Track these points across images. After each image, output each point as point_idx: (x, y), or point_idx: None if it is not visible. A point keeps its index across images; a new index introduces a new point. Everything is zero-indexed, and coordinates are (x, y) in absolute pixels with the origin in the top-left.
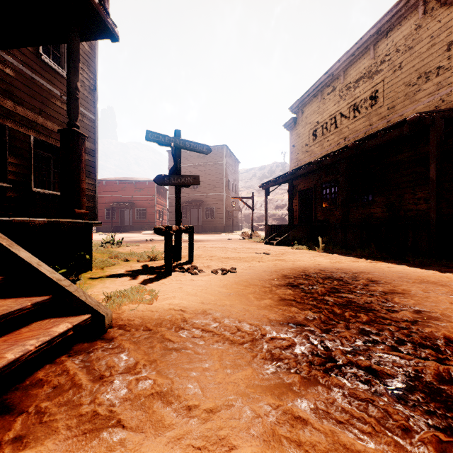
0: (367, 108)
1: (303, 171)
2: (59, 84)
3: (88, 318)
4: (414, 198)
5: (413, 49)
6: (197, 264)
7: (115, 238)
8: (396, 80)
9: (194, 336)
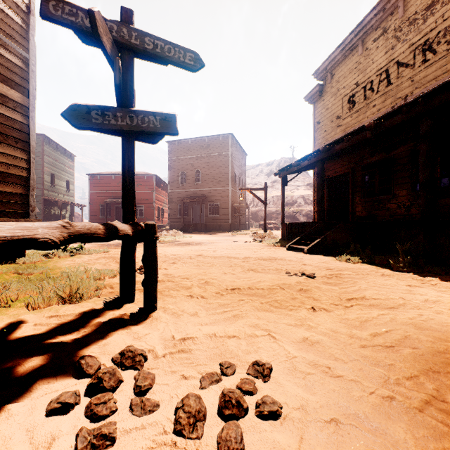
0: None
1: (344, 145)
2: None
3: None
4: None
5: None
6: (159, 323)
7: None
8: None
9: None
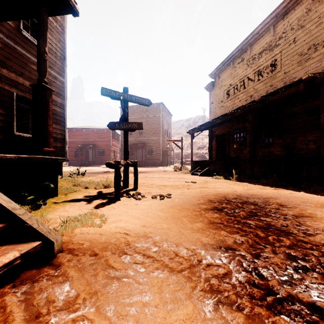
0: (268, 73)
1: (220, 120)
2: (36, 54)
3: (38, 245)
4: (305, 140)
5: (304, 27)
6: (140, 190)
7: (81, 170)
8: (291, 51)
9: (135, 262)
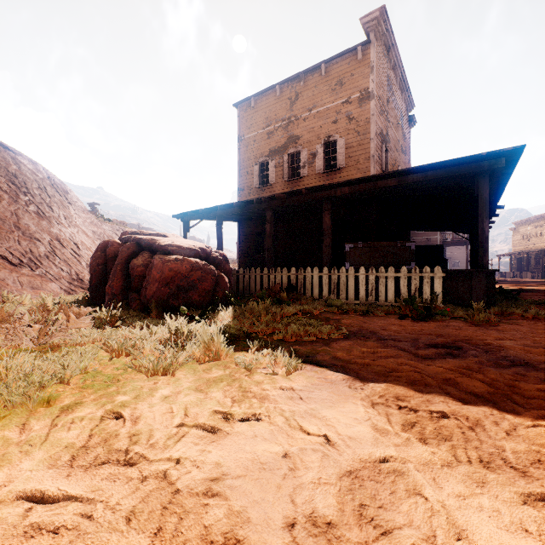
0: (539, 236)
1: (514, 255)
2: None
3: None
4: None
5: None
6: None
7: None
8: None
9: None
